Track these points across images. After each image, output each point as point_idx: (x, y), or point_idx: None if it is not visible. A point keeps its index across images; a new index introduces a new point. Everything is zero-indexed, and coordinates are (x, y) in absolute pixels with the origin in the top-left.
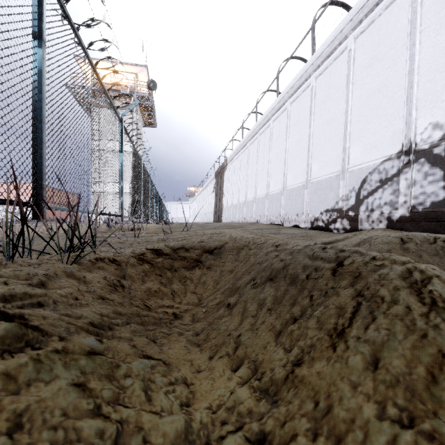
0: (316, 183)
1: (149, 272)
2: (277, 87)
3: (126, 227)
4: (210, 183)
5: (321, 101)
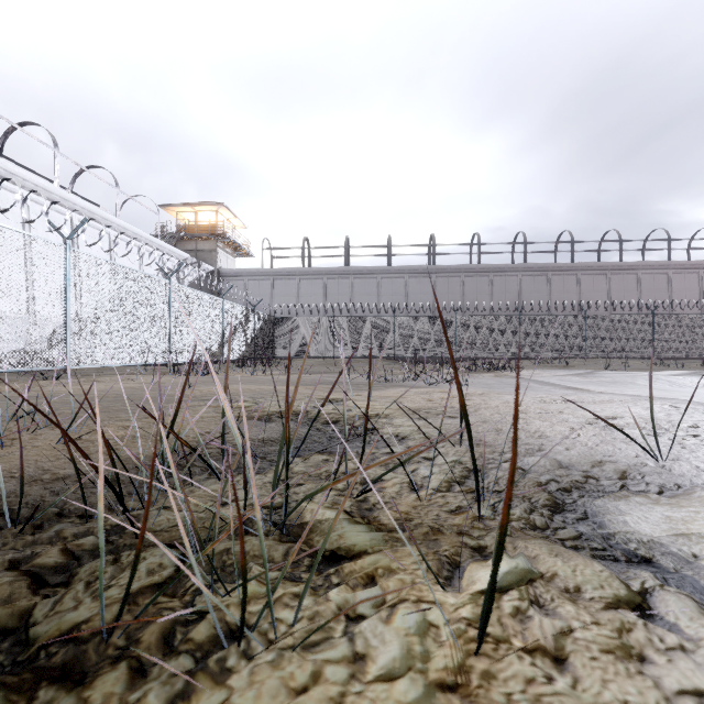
0: None
1: None
2: None
3: None
4: None
5: None
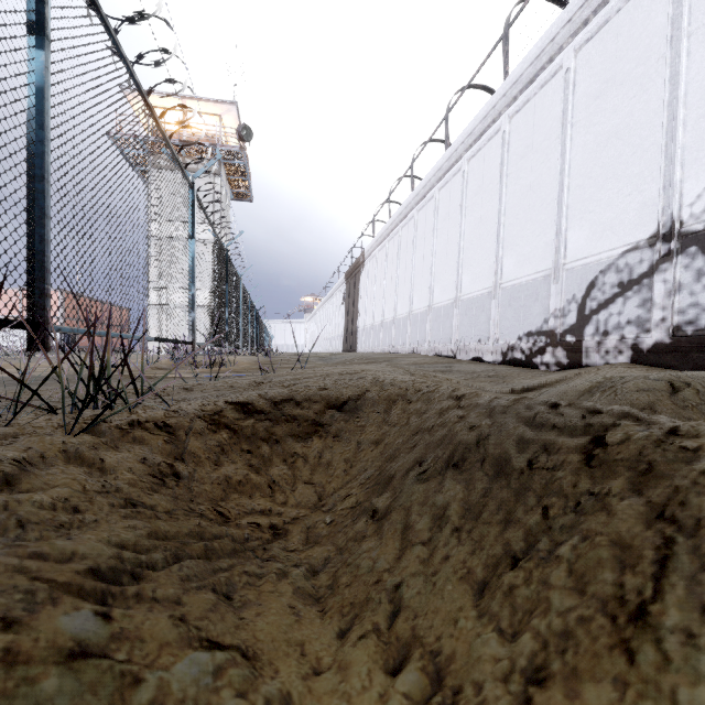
0: (511, 290)
1: (228, 445)
2: (446, 135)
3: (202, 361)
4: (337, 290)
5: (519, 156)
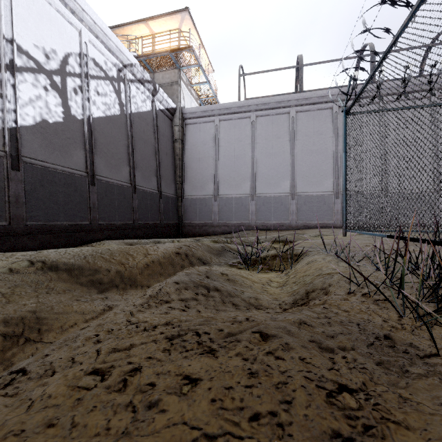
0: None
1: None
2: None
3: None
4: None
5: None
